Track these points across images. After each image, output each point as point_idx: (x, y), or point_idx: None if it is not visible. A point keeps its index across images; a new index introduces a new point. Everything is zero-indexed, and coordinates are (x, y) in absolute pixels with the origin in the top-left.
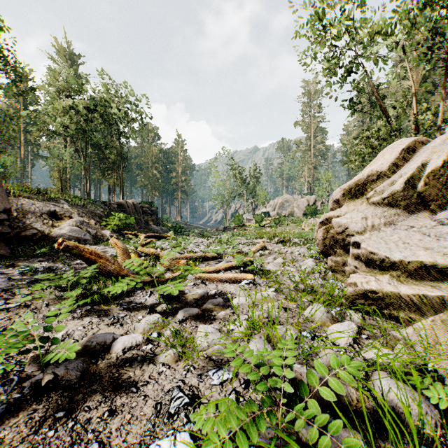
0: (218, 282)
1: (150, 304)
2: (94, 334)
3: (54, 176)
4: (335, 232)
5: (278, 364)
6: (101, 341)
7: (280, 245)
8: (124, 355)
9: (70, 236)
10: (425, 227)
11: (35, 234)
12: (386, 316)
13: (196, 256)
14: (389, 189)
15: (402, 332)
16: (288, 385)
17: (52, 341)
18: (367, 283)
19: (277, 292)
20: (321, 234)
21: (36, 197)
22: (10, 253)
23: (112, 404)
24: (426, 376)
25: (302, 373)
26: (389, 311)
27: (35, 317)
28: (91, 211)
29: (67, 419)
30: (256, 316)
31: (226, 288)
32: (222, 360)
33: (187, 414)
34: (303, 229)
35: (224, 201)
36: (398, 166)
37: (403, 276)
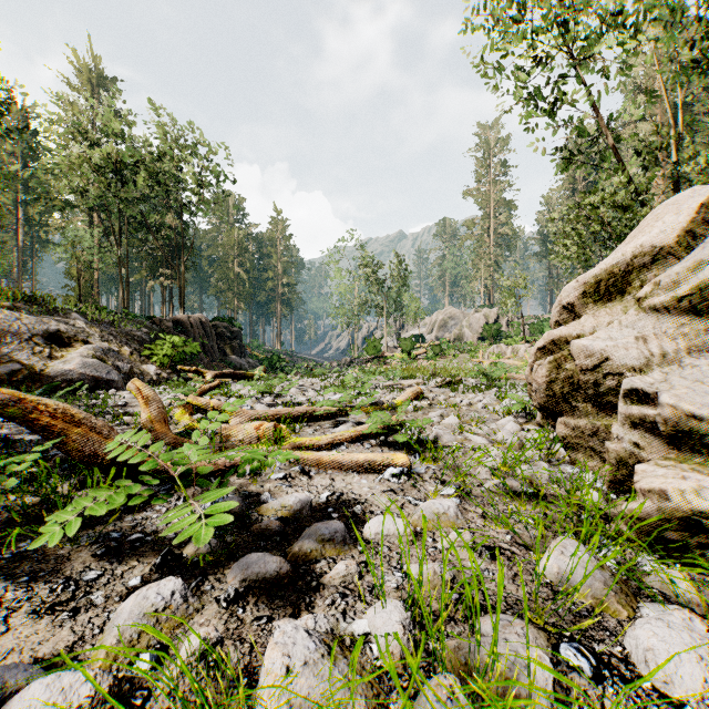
0: (336, 470)
1: (176, 533)
2: None
3: (72, 275)
4: (578, 367)
5: None
6: None
7: (446, 390)
8: None
9: (81, 374)
10: None
11: (17, 372)
12: None
13: (297, 412)
14: (692, 278)
15: None
16: None
17: None
18: (696, 493)
19: (461, 496)
20: (545, 371)
21: (27, 307)
22: None
23: None
24: None
25: None
26: None
27: None
28: (126, 331)
29: None
30: (424, 576)
31: (351, 485)
32: None
33: None
34: (480, 362)
35: (350, 317)
36: (695, 237)
37: None
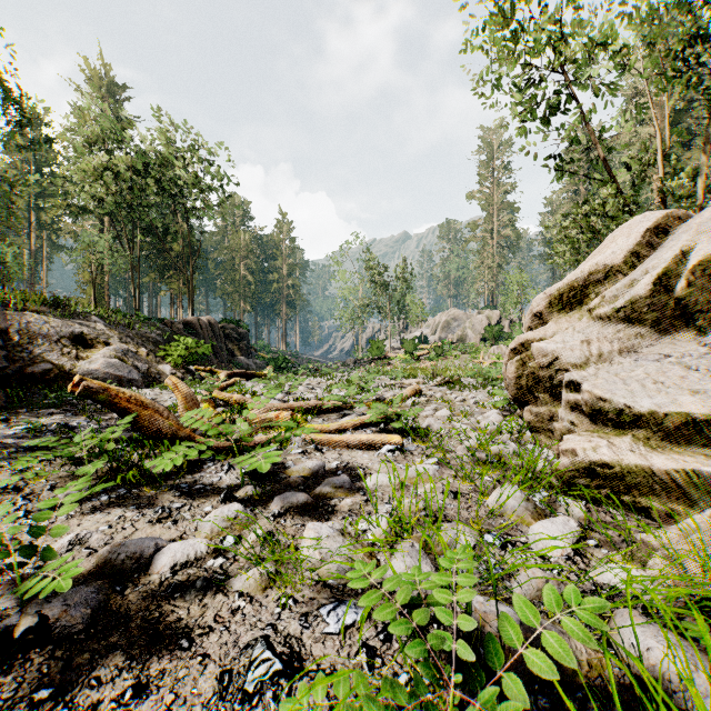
0: (343, 448)
1: (228, 485)
2: (125, 538)
3: (84, 278)
4: (537, 365)
5: (445, 603)
6: (134, 552)
7: (444, 388)
8: (173, 577)
9: (105, 373)
10: (690, 357)
11: (48, 371)
12: (626, 506)
13: (308, 406)
14: (627, 293)
15: (661, 537)
16: (466, 646)
17: (41, 554)
18: (594, 450)
19: (441, 465)
20: (513, 368)
21: (51, 311)
22: (5, 400)
23: (142, 672)
24: (709, 617)
25: (487, 613)
26: (632, 499)
27: (29, 508)
28: (141, 333)
29: (55, 704)
30: (406, 506)
31: (356, 458)
32: (345, 586)
33: (277, 694)
34: (481, 363)
35: (355, 318)
36: (640, 257)
37: (655, 439)
